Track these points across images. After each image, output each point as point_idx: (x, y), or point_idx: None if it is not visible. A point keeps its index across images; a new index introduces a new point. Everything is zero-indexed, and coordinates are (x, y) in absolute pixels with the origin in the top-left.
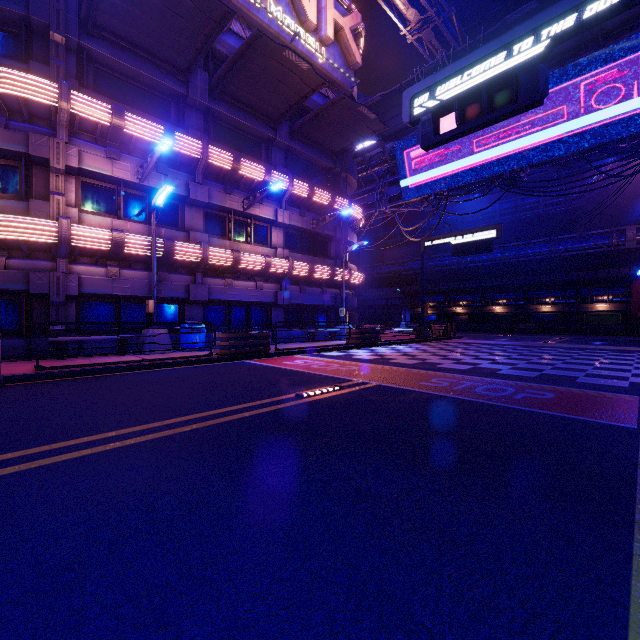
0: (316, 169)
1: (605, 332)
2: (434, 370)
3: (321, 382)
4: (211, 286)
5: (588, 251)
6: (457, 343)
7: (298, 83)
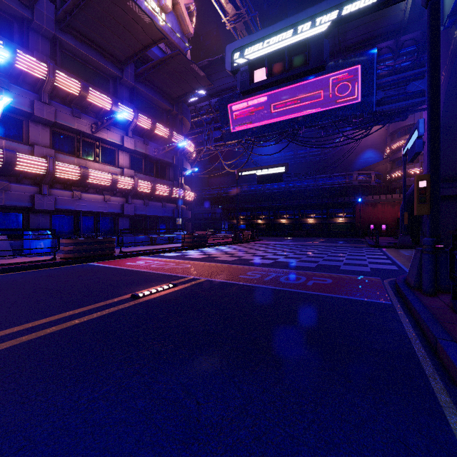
0: (158, 109)
1: (342, 235)
2: (248, 265)
3: (158, 280)
4: (58, 197)
5: (334, 186)
6: (260, 244)
7: (141, 33)
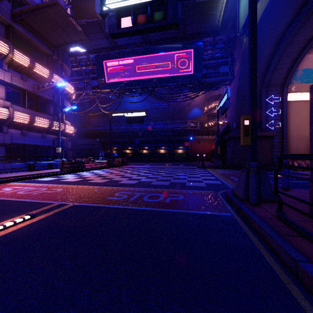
0: (38, 51)
1: (181, 161)
2: (117, 186)
3: (15, 211)
4: None
5: (176, 128)
6: (128, 167)
7: None
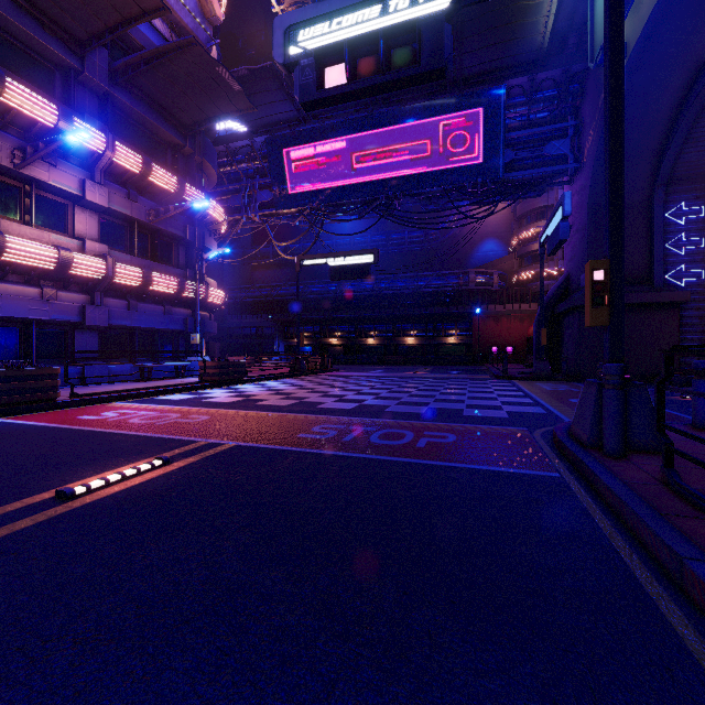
0: (156, 141)
1: (455, 362)
2: (315, 413)
3: (134, 452)
4: None
5: (443, 289)
6: (335, 376)
7: None
